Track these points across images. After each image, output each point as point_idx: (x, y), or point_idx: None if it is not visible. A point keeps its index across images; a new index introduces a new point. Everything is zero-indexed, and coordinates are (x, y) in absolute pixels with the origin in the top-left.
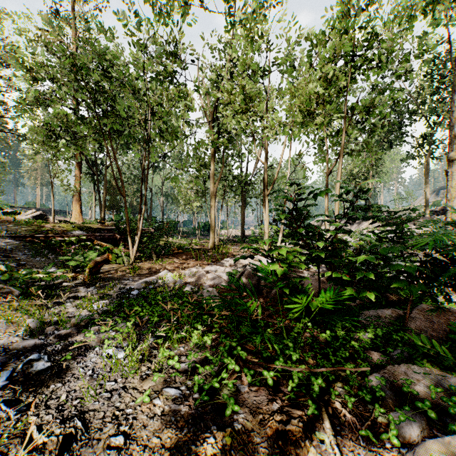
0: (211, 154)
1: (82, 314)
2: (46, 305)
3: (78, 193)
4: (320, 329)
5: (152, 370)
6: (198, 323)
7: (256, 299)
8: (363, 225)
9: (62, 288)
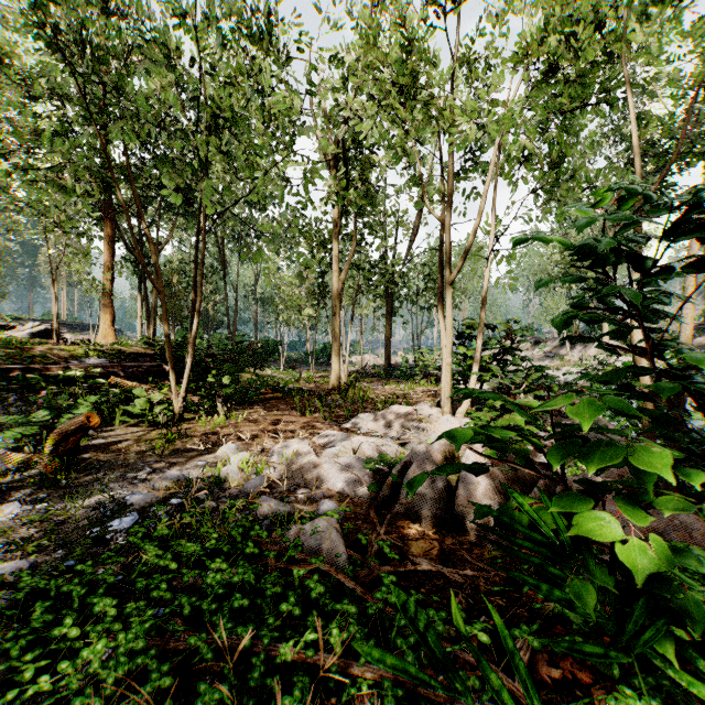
0: (334, 222)
1: None
2: None
3: (109, 293)
4: None
5: None
6: None
7: None
8: (592, 348)
9: None
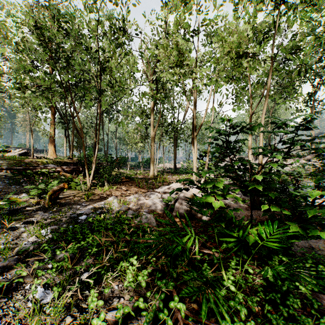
0: (151, 107)
1: (30, 241)
2: (2, 230)
3: (53, 136)
4: (256, 263)
5: (78, 322)
6: (133, 257)
7: (193, 234)
8: (264, 160)
9: (24, 213)
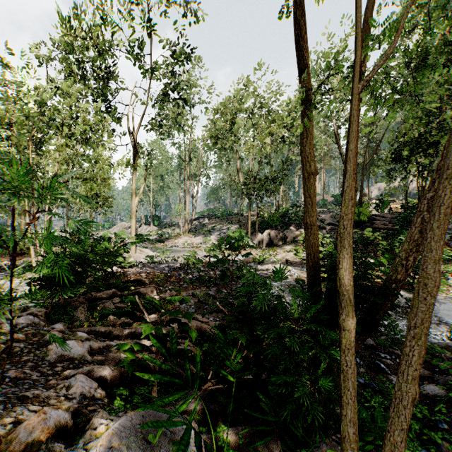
0: None
1: None
2: None
3: None
4: None
5: None
6: None
7: None
8: (148, 229)
9: None
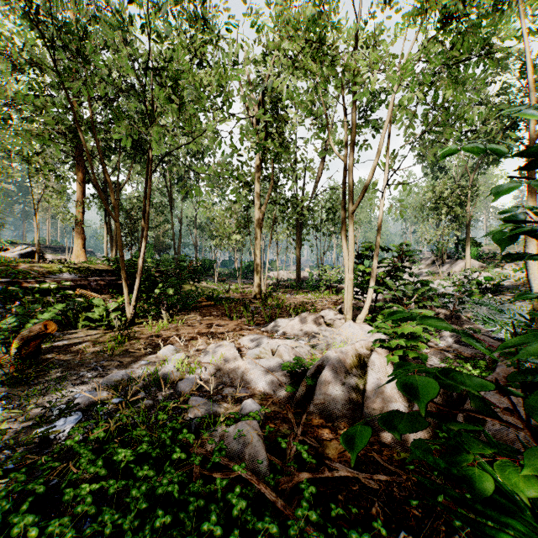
0: (256, 166)
1: None
2: None
3: (80, 223)
4: None
5: None
6: None
7: None
8: (457, 265)
9: None
